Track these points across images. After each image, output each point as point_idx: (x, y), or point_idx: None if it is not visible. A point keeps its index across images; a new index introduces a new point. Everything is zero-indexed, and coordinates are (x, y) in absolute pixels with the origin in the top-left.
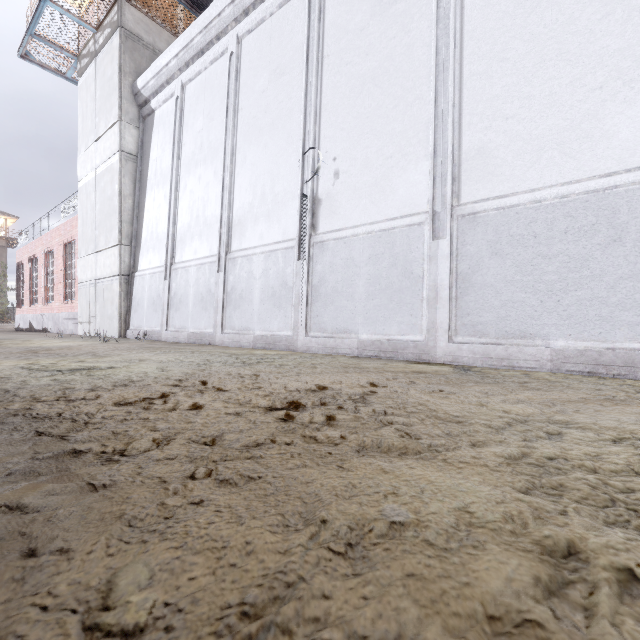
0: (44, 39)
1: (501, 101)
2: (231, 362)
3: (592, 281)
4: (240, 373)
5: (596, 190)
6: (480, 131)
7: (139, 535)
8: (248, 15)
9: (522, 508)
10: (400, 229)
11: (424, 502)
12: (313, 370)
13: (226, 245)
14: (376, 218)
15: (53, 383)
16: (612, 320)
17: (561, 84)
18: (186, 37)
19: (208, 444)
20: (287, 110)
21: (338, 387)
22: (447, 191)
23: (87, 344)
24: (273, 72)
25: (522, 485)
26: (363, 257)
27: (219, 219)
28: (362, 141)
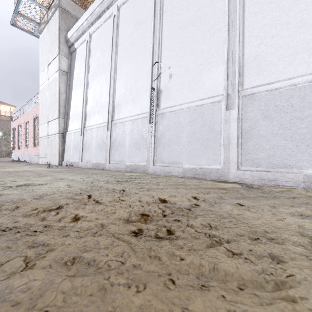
0: (22, 15)
1: (269, 27)
2: (111, 181)
3: None
4: (114, 189)
5: None
6: (256, 46)
7: None
8: None
9: None
10: (207, 105)
11: None
12: (157, 187)
13: (111, 117)
14: (193, 99)
15: None
16: None
17: (308, 13)
18: (91, 9)
19: (68, 266)
20: (143, 43)
21: (173, 200)
22: (235, 81)
23: (40, 169)
24: (136, 23)
25: None
26: (185, 121)
27: (108, 103)
28: (185, 57)
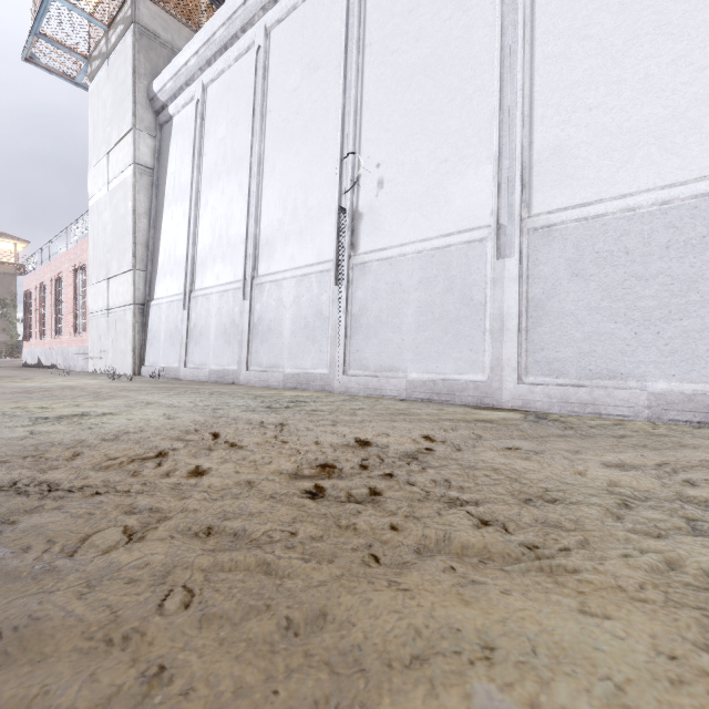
0: (50, 39)
1: (583, 88)
2: (254, 406)
3: (703, 308)
4: (263, 422)
5: (707, 193)
6: (556, 126)
7: None
8: (277, 2)
9: None
10: (457, 247)
11: (543, 680)
12: (352, 418)
13: (252, 269)
14: (428, 234)
15: (29, 435)
16: None
17: (660, 64)
18: (207, 31)
19: (200, 538)
20: (322, 110)
21: (384, 442)
22: (515, 199)
23: (94, 383)
24: (306, 67)
25: (696, 635)
26: (412, 281)
27: (244, 239)
28: (411, 143)
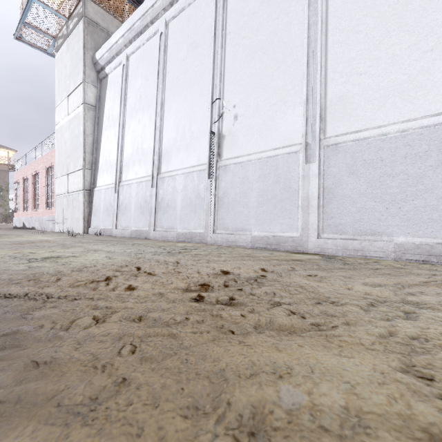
0: (32, 26)
1: (356, 62)
2: (160, 252)
3: (425, 193)
4: (166, 261)
5: (428, 126)
6: (340, 84)
7: (64, 418)
8: (173, 6)
9: (402, 390)
10: (282, 156)
11: (315, 383)
12: (219, 258)
13: (157, 168)
14: (264, 148)
15: (28, 268)
16: (441, 222)
17: (401, 48)
18: (129, 22)
19: (136, 321)
20: (200, 72)
21: (237, 272)
22: (316, 128)
23: (60, 238)
24: (190, 45)
25: (396, 364)
26: (255, 176)
27: (152, 150)
28: (254, 93)
